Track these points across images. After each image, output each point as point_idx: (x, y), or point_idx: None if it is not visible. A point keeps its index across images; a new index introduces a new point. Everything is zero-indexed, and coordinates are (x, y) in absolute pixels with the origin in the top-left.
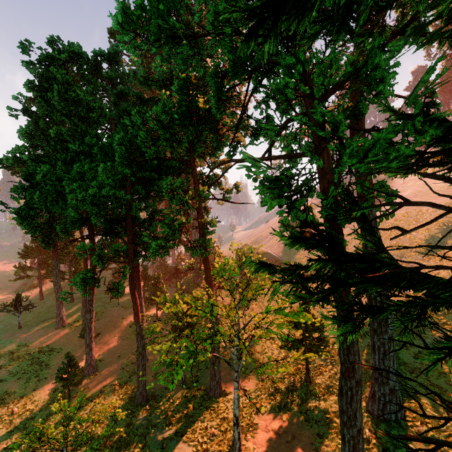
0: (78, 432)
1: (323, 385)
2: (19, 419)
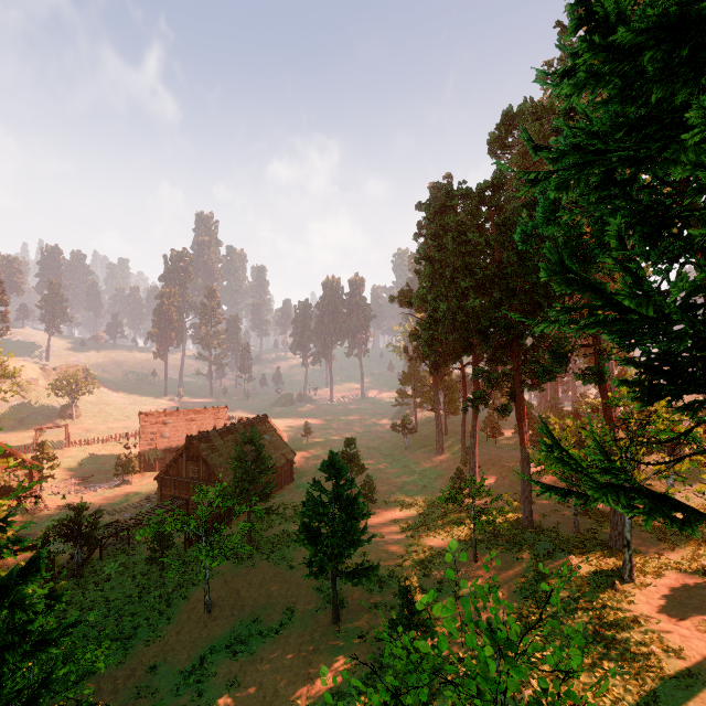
0: (480, 507)
1: None
2: (423, 509)
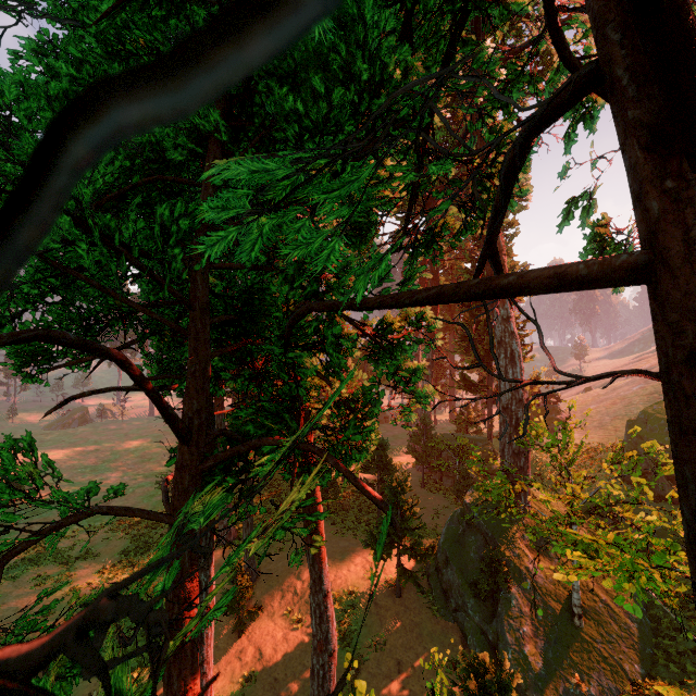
0: None
1: None
2: None
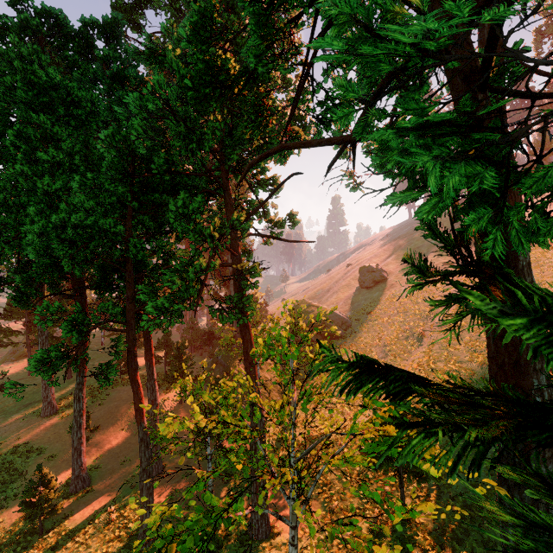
0: None
1: (428, 527)
2: None
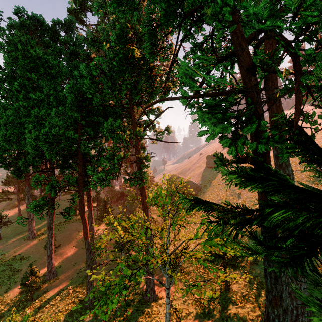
0: None
1: (239, 293)
2: None
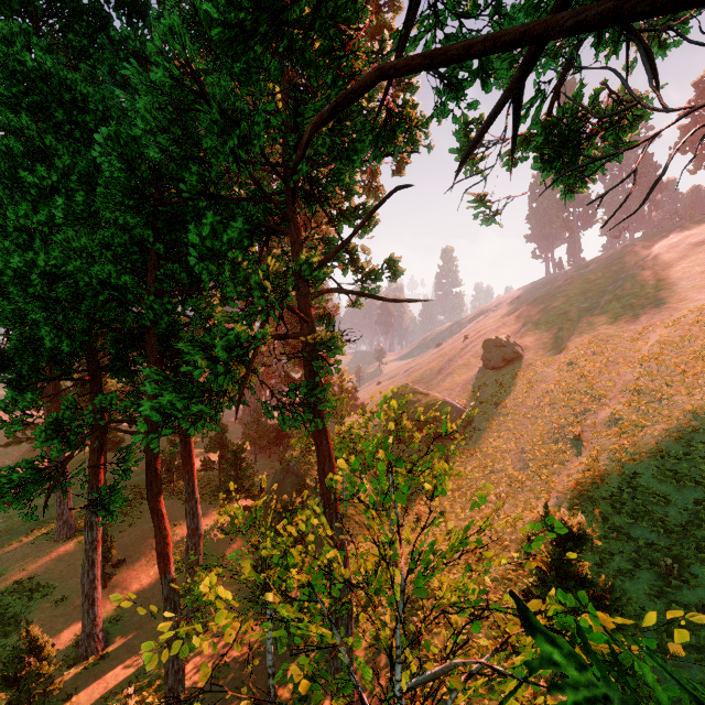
0: None
1: None
2: None
